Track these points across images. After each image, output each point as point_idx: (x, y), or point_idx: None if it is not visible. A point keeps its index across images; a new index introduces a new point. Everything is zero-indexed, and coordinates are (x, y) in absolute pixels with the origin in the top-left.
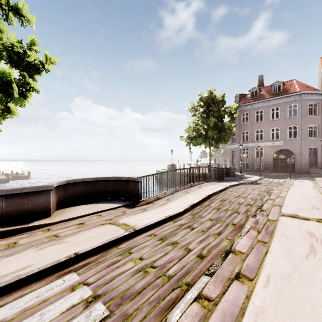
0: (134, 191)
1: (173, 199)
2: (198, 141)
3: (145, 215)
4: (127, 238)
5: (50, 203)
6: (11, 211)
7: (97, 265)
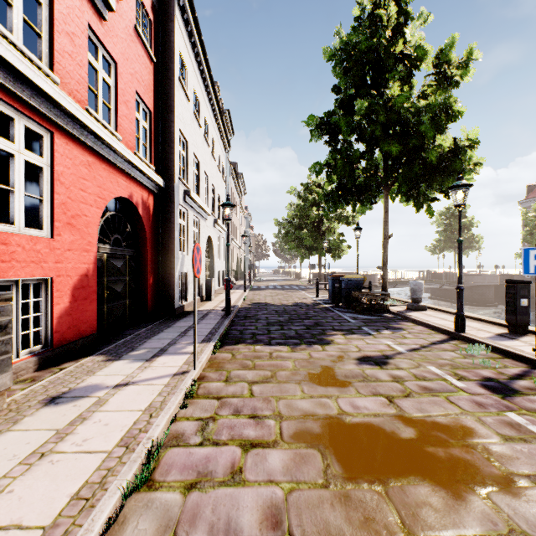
0: None
1: None
2: (434, 251)
3: None
4: None
5: None
6: None
7: None
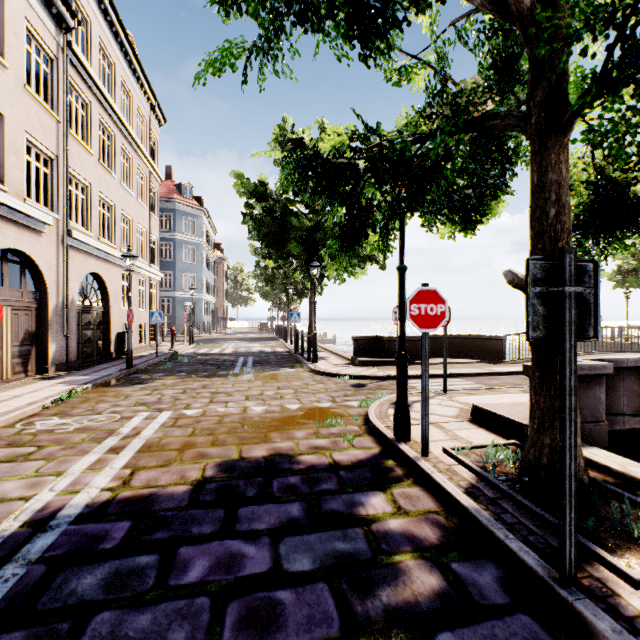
0: (497, 351)
1: None
2: None
3: (509, 368)
4: (491, 375)
5: None
6: None
7: (473, 379)
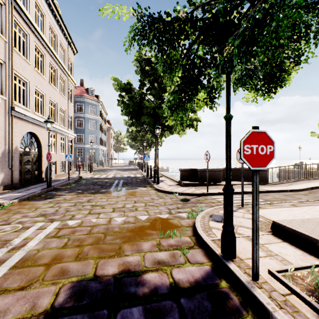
0: (262, 177)
1: (294, 184)
2: None
3: (273, 188)
4: (264, 192)
5: (220, 177)
6: (208, 178)
7: None
